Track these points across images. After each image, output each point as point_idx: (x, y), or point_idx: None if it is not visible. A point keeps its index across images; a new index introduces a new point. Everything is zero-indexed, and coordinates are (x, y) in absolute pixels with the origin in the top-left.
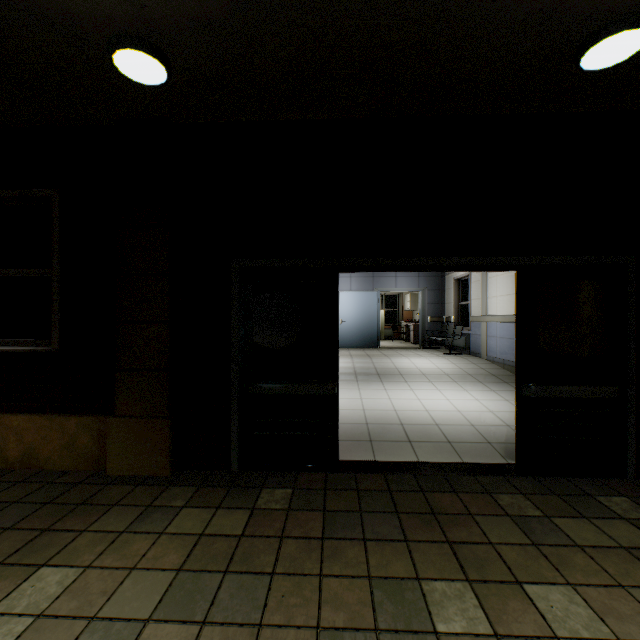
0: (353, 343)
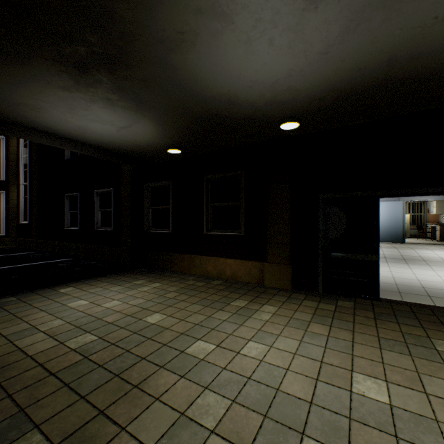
0: (380, 239)
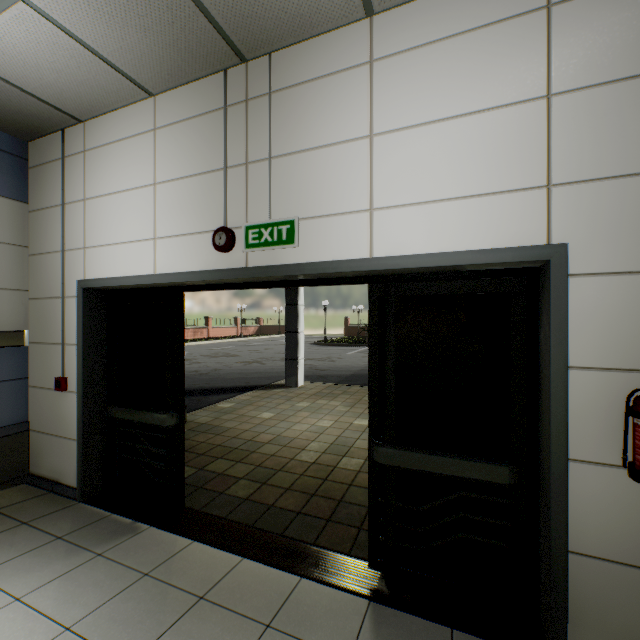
0: None
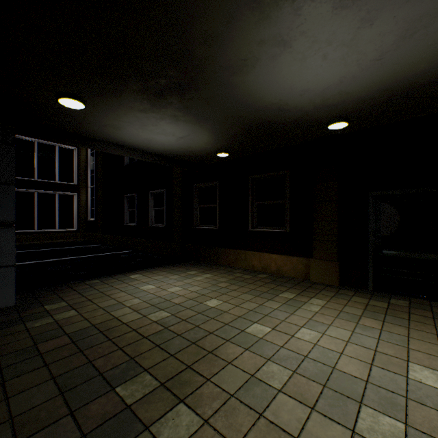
0: None
